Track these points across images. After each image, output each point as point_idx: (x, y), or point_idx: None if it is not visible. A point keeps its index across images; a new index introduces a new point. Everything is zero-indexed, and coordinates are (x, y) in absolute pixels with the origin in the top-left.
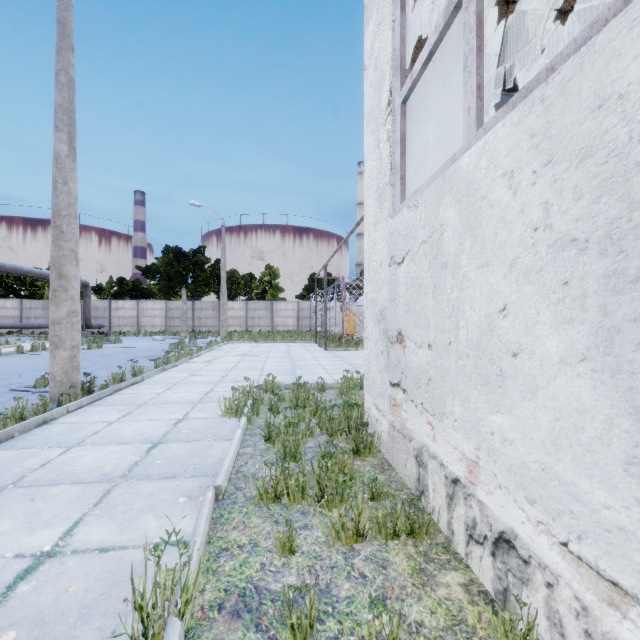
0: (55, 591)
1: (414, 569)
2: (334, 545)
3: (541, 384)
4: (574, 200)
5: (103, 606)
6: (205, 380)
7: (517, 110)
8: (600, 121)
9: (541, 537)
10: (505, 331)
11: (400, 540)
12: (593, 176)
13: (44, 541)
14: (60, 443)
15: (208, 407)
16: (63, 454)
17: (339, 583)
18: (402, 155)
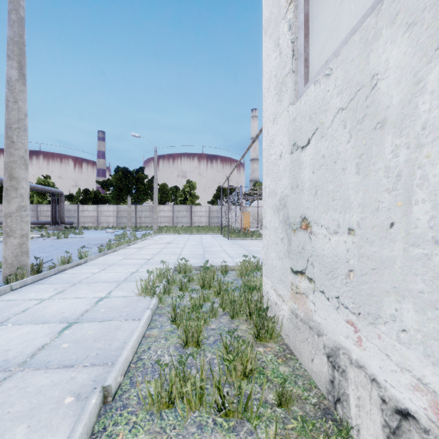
0: None
1: None
2: None
3: None
4: None
5: None
6: (134, 262)
7: None
8: None
9: None
10: None
11: None
12: None
13: None
14: None
15: (129, 286)
16: None
17: None
18: (306, 37)
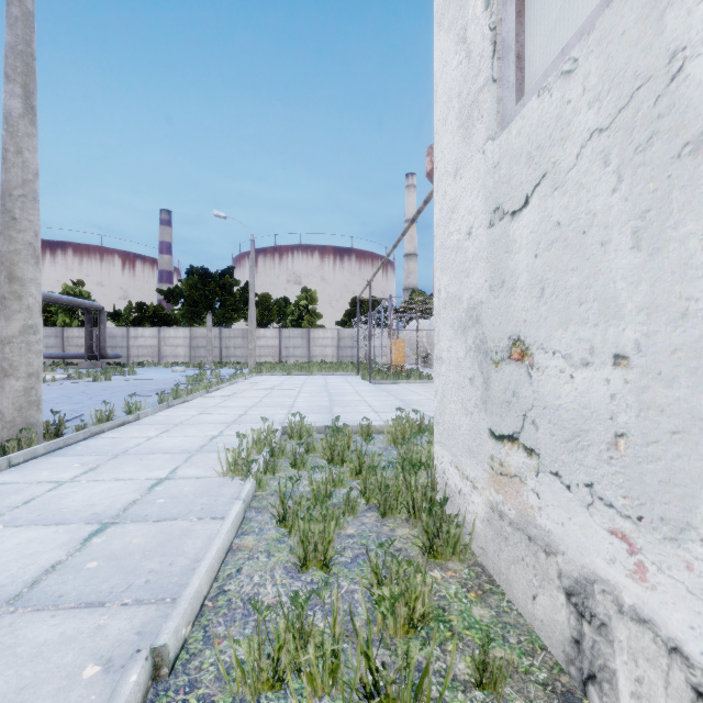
0: None
1: None
2: None
3: None
4: None
5: None
6: (216, 420)
7: None
8: None
9: None
10: None
11: None
12: None
13: None
14: None
15: (208, 459)
16: None
17: None
18: (518, 15)
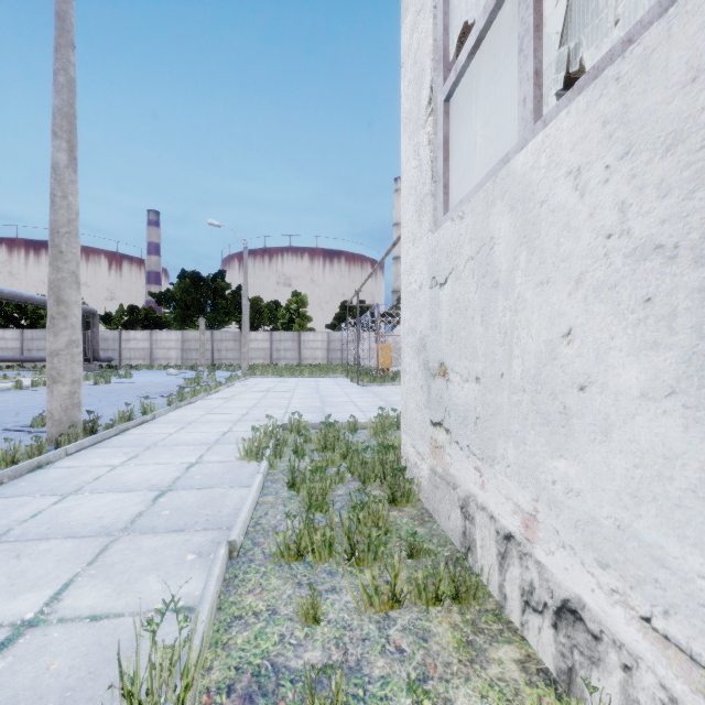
0: (34, 669)
1: (460, 642)
2: (366, 612)
3: (616, 423)
4: (659, 197)
5: (90, 688)
6: (223, 419)
7: (585, 94)
8: (694, 97)
9: (616, 609)
10: (570, 360)
11: (443, 606)
12: (685, 166)
13: (27, 607)
14: (55, 490)
15: (225, 449)
16: (57, 503)
17: (372, 659)
18: (445, 160)
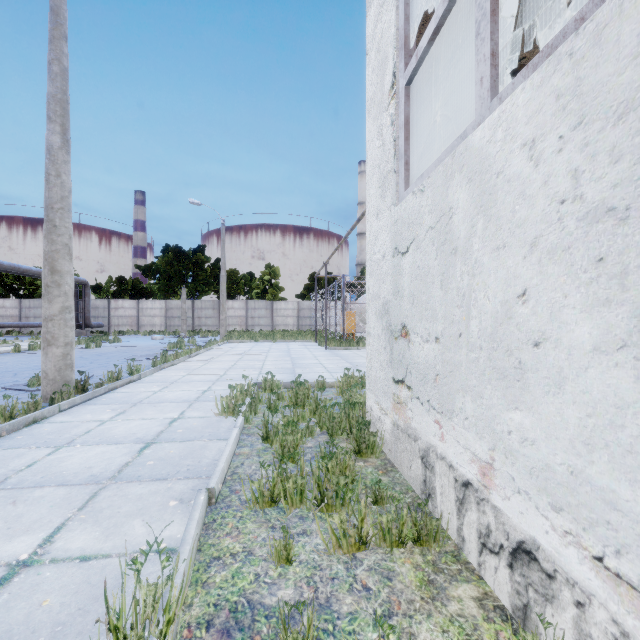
0: (28, 606)
1: (422, 581)
2: (335, 553)
3: (569, 376)
4: (611, 163)
5: (79, 623)
6: (203, 379)
7: (539, 71)
8: None
9: (569, 549)
10: (525, 318)
11: (406, 548)
12: (636, 133)
13: (21, 549)
14: (49, 443)
15: (205, 406)
16: (51, 454)
17: (340, 597)
18: (406, 139)
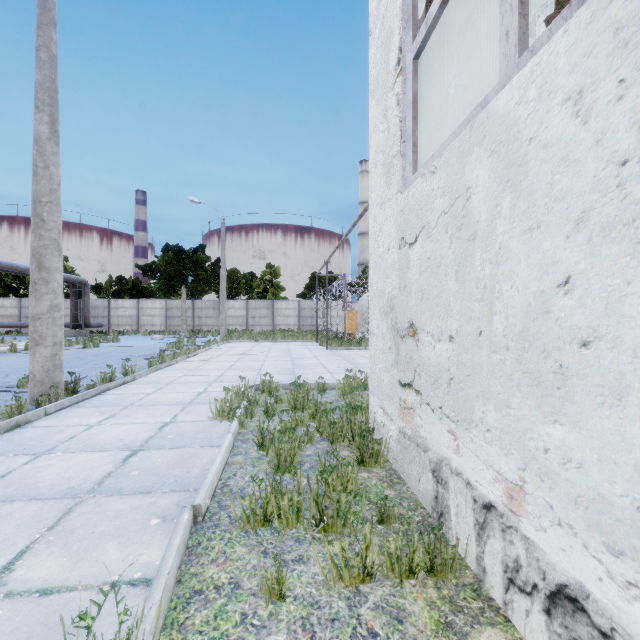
0: None
1: (438, 623)
2: (335, 586)
3: (634, 385)
4: None
5: None
6: (199, 380)
7: (589, 4)
8: None
9: (634, 606)
10: (568, 312)
11: (418, 579)
12: None
13: None
14: (29, 450)
15: (199, 409)
16: (29, 463)
17: None
18: (414, 119)
